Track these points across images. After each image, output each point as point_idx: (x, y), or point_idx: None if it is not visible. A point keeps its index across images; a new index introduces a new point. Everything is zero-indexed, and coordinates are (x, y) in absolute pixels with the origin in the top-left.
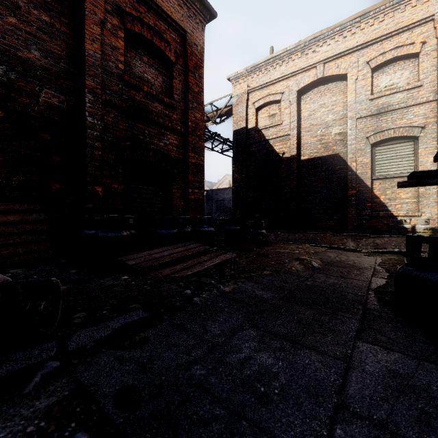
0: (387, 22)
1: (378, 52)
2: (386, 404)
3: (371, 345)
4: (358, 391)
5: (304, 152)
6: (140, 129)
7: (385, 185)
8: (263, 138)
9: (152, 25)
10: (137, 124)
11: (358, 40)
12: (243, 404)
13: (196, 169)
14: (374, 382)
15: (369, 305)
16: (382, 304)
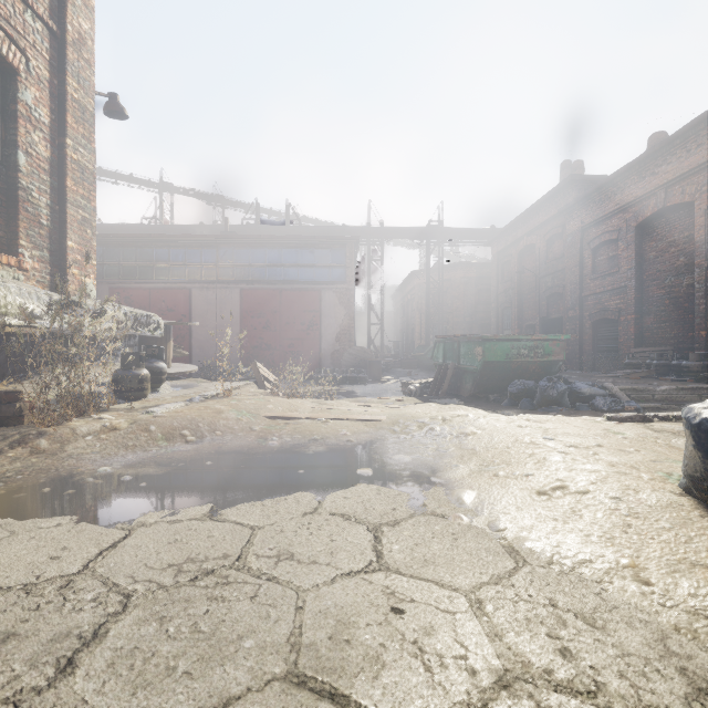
0: None
1: None
2: None
3: None
4: None
5: None
6: None
7: None
8: None
9: None
10: None
11: None
12: None
13: None
14: None
15: None
16: None
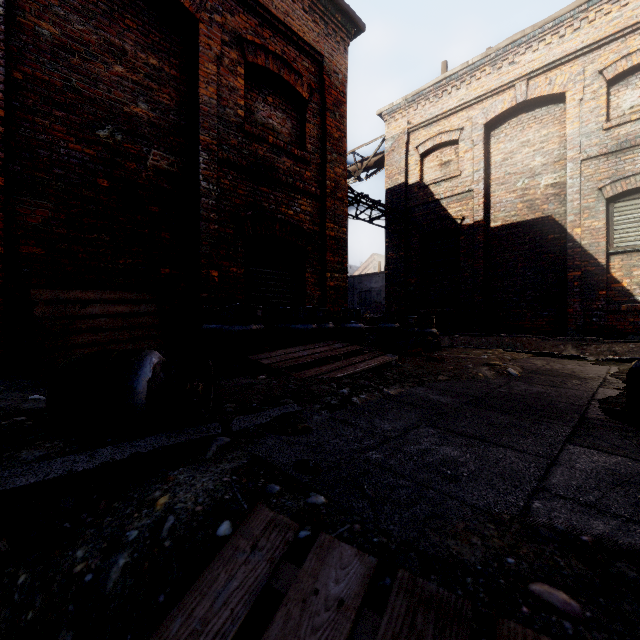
0: (633, 6)
1: (619, 54)
2: (596, 492)
3: (585, 449)
4: (564, 481)
5: (495, 215)
6: (264, 193)
7: (631, 261)
8: (432, 198)
9: (280, 53)
10: (260, 187)
11: (585, 39)
12: (429, 480)
13: (336, 245)
14: (584, 476)
15: (590, 415)
16: (609, 414)
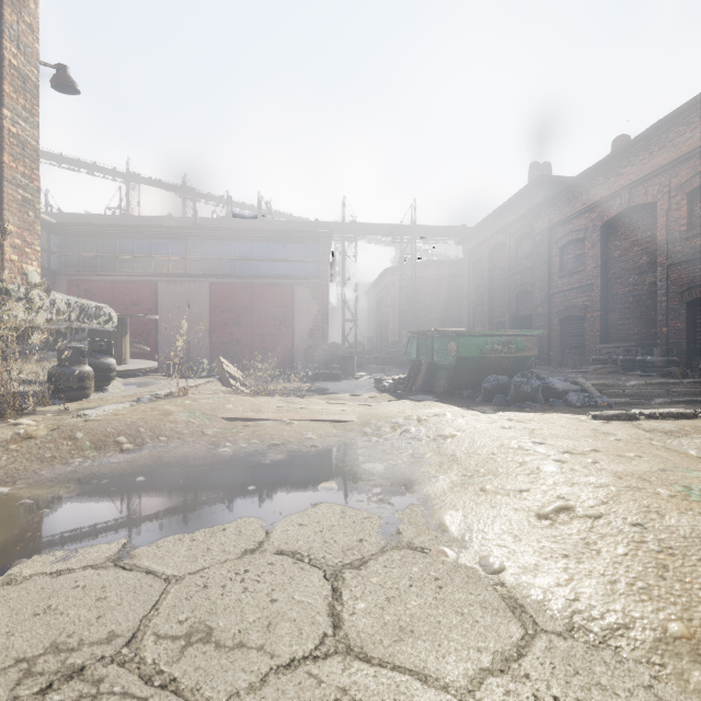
0: None
1: None
2: None
3: None
4: None
5: None
6: None
7: None
8: None
9: None
10: (698, 266)
11: None
12: None
13: None
14: None
15: None
16: None
